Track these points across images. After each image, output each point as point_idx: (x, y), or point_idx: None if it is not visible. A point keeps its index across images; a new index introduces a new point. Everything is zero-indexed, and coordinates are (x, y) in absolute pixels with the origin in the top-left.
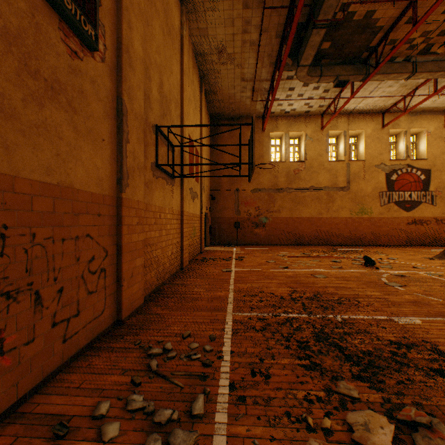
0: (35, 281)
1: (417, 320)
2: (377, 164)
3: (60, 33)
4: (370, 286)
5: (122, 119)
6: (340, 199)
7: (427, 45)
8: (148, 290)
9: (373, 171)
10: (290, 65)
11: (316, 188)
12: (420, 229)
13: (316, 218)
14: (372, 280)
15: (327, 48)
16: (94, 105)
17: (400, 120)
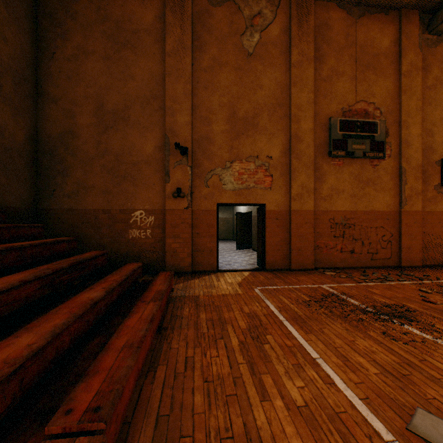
0: (361, 238)
1: None
2: None
3: (369, 164)
4: None
5: (400, 176)
6: None
7: None
8: (429, 262)
9: None
10: None
11: None
12: None
13: None
14: None
15: None
16: (384, 178)
17: None
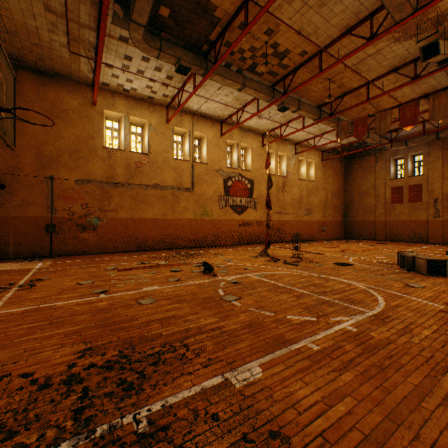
0: None
1: (257, 367)
2: (217, 169)
3: None
4: (206, 306)
5: None
6: (185, 201)
7: (254, 63)
8: None
9: (214, 175)
10: (123, 20)
11: (161, 187)
12: (247, 230)
13: (161, 220)
14: (209, 295)
15: (166, 16)
16: None
17: (234, 133)
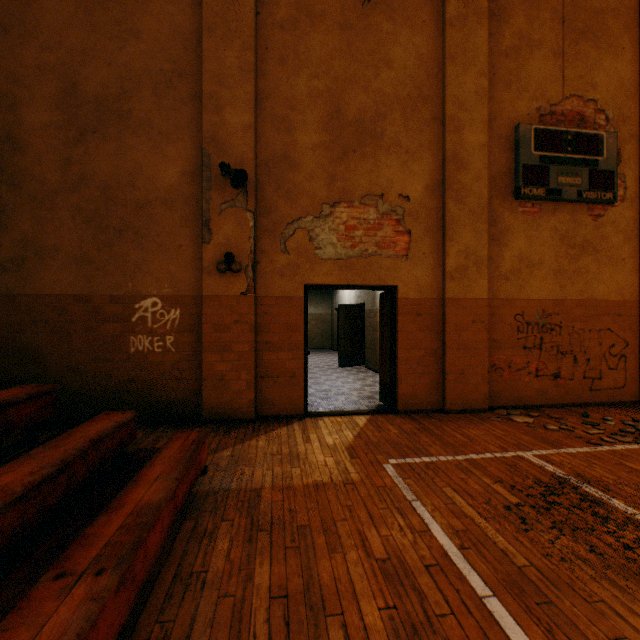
0: (573, 350)
1: None
2: None
3: (586, 213)
4: None
5: None
6: None
7: None
8: None
9: None
10: None
11: None
12: None
13: None
14: None
15: None
16: (612, 239)
17: None
